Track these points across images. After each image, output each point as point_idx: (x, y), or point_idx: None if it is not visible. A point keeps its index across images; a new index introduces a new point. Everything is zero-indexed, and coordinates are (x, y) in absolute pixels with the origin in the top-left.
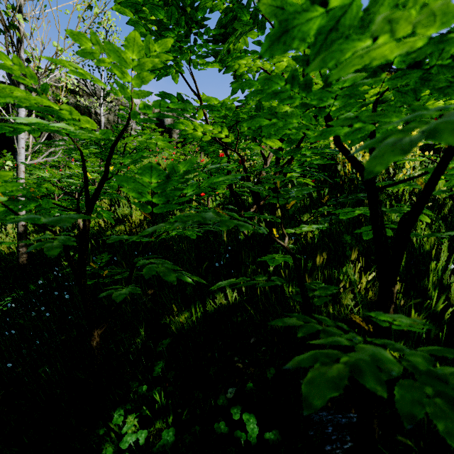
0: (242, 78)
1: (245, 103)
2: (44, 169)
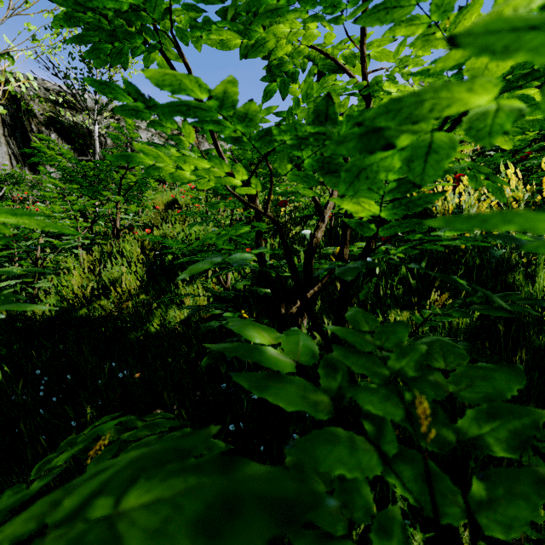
0: (281, 69)
1: (288, 113)
2: (26, 206)
